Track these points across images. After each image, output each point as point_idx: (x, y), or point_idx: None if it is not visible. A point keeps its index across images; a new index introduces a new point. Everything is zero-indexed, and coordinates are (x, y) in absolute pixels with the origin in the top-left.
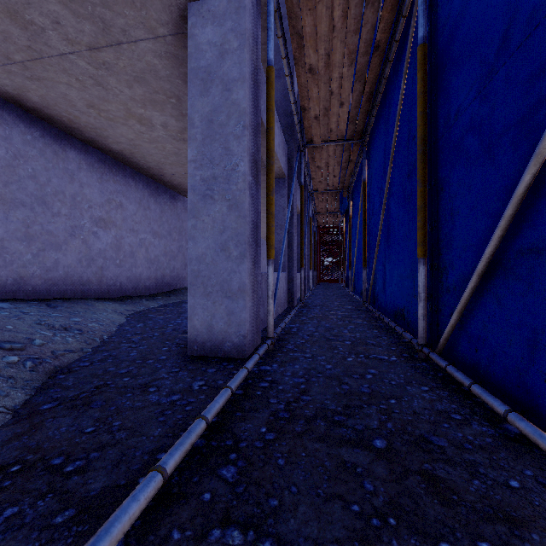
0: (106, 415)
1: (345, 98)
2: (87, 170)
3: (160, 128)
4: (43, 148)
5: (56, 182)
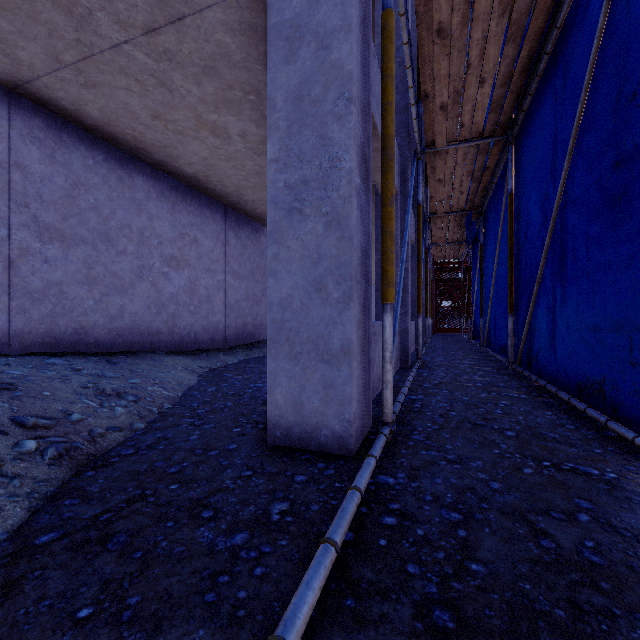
0: (122, 574)
1: (487, 72)
2: (157, 199)
3: (238, 139)
4: (107, 174)
5: (122, 215)
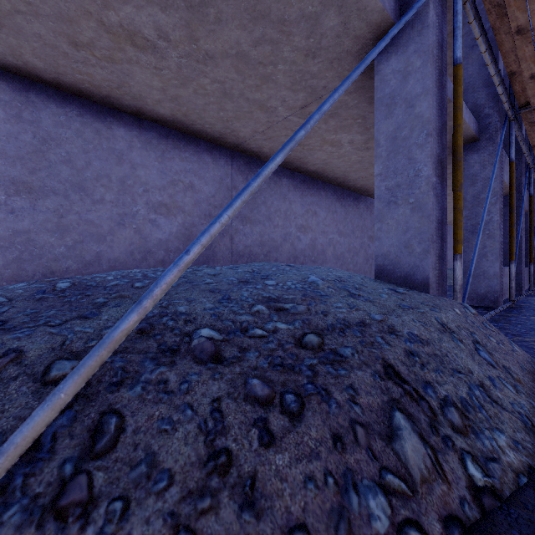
0: None
1: None
2: (366, 210)
3: None
4: (353, 205)
5: (356, 221)
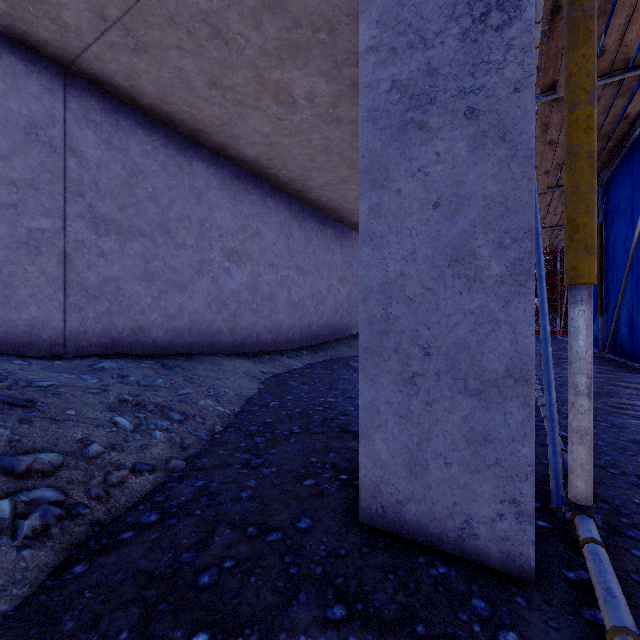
0: None
1: None
2: (217, 188)
3: (304, 104)
4: (166, 160)
5: (181, 205)
